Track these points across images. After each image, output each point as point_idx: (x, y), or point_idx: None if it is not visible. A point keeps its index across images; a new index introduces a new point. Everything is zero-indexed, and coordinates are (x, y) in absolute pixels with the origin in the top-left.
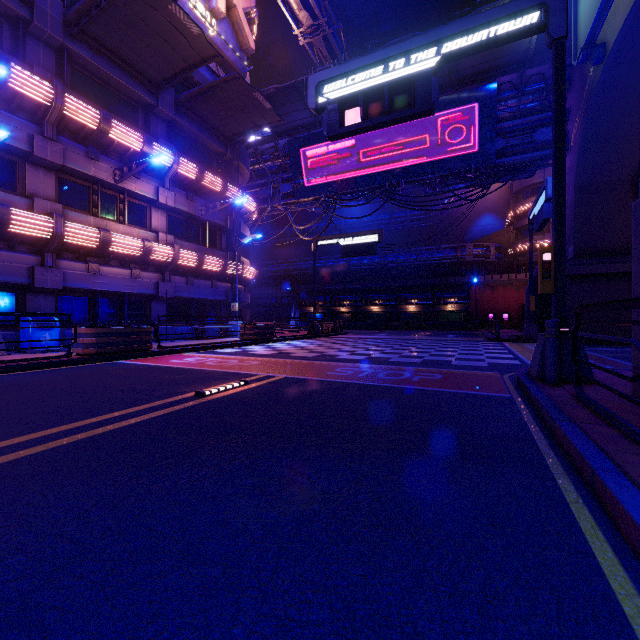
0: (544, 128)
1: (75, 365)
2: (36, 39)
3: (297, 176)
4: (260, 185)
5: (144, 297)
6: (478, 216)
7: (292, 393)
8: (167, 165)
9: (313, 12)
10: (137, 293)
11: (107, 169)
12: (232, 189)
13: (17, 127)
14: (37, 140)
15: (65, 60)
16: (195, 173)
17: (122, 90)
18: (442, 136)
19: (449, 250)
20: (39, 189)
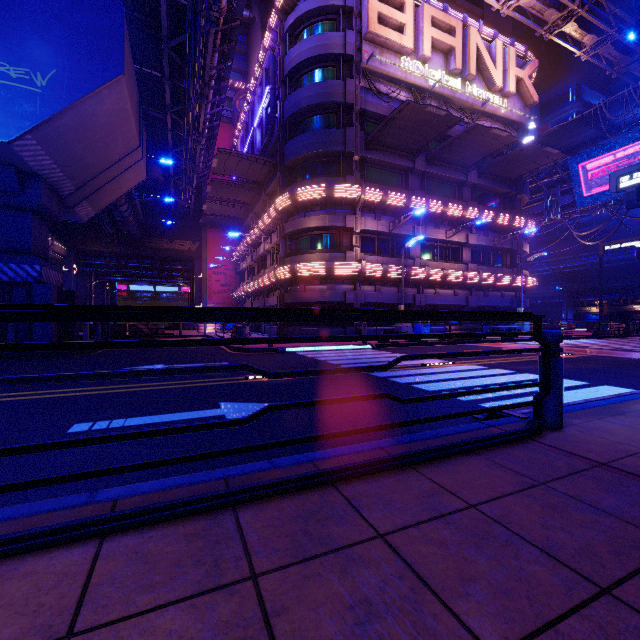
0: None
1: (453, 344)
2: (413, 175)
3: (579, 188)
4: (535, 201)
5: (458, 307)
6: None
7: (605, 359)
8: (474, 218)
9: (599, 28)
10: (456, 305)
11: (442, 232)
12: (517, 219)
13: (409, 225)
14: (416, 228)
15: (425, 179)
16: (491, 217)
17: (447, 180)
18: None
19: None
20: (414, 253)
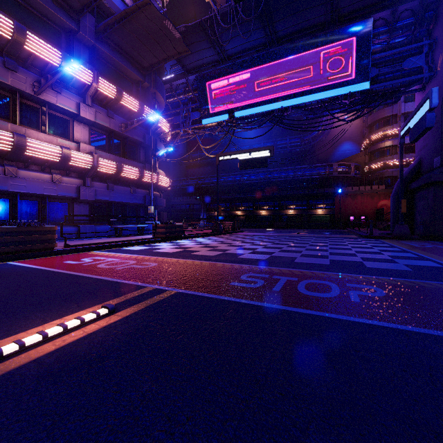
0: (412, 57)
1: None
2: None
3: (203, 105)
4: (175, 114)
5: (67, 200)
6: (340, 143)
7: (172, 346)
8: (87, 83)
9: None
10: (58, 196)
11: (26, 81)
12: (148, 110)
13: None
14: None
15: None
16: (114, 93)
17: (44, 13)
18: (324, 67)
19: (319, 168)
20: None
